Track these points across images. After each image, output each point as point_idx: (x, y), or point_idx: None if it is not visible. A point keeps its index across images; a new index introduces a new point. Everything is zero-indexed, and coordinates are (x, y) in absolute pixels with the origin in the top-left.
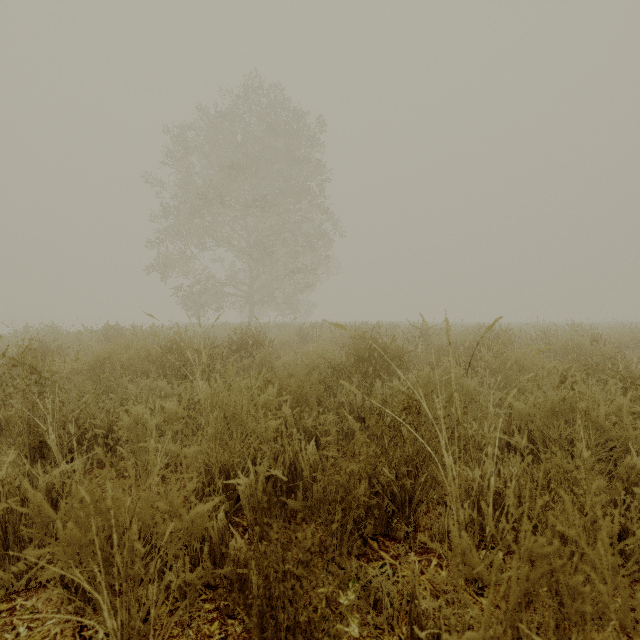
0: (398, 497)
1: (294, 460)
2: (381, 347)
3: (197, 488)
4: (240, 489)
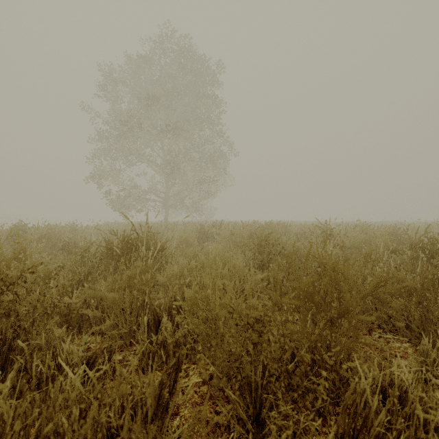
0: None
1: None
2: (342, 274)
3: None
4: None
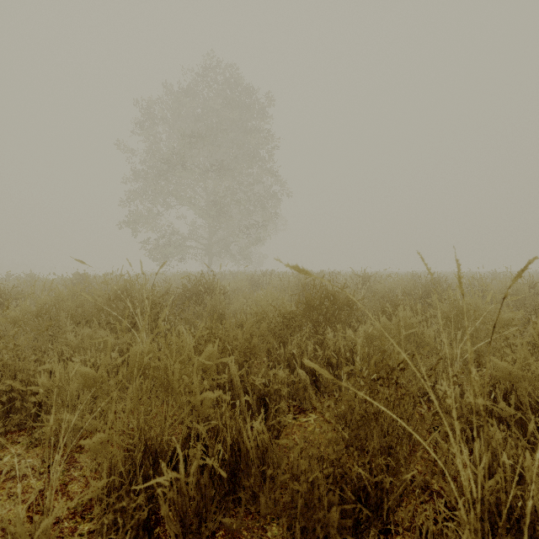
0: (372, 497)
1: (237, 438)
2: (331, 295)
3: (109, 483)
4: (161, 493)
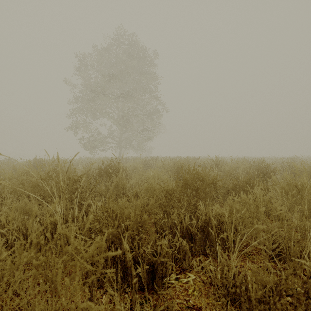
0: None
1: None
2: (201, 176)
3: None
4: None
